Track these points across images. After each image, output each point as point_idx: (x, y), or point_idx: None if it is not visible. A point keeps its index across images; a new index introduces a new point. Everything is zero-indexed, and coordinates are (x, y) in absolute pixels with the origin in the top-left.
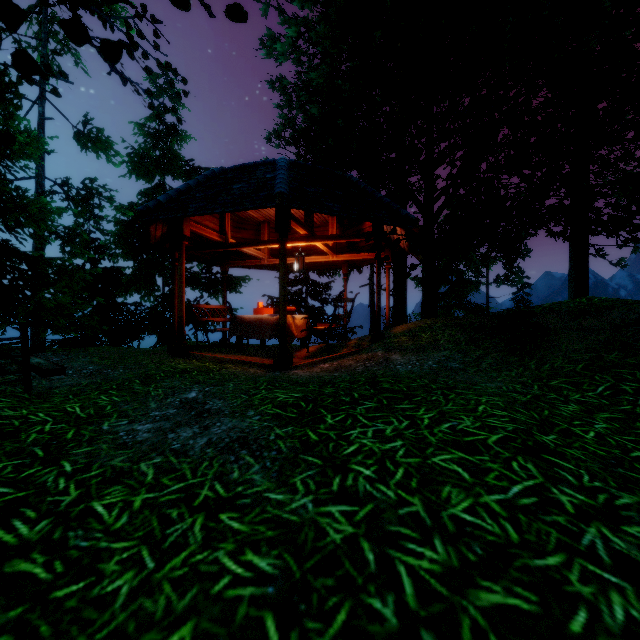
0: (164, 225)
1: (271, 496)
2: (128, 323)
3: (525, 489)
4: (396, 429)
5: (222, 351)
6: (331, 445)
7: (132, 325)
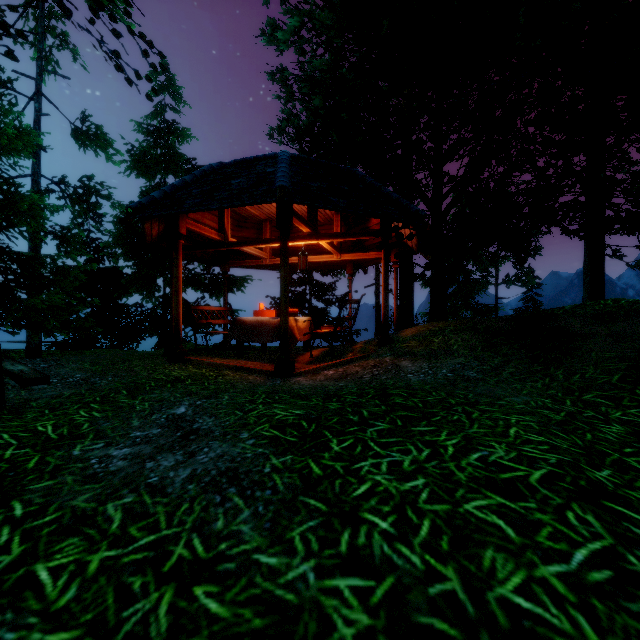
0: (160, 223)
1: (262, 559)
2: (128, 324)
3: (592, 556)
4: (415, 461)
5: (221, 355)
6: (338, 483)
7: (132, 326)
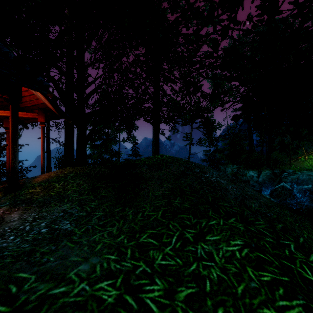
0: None
1: None
2: None
3: None
4: None
5: None
6: None
7: None
